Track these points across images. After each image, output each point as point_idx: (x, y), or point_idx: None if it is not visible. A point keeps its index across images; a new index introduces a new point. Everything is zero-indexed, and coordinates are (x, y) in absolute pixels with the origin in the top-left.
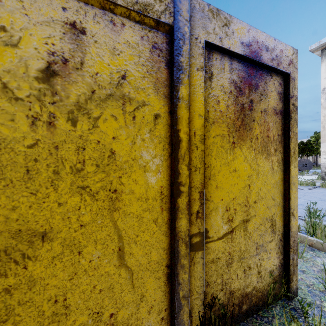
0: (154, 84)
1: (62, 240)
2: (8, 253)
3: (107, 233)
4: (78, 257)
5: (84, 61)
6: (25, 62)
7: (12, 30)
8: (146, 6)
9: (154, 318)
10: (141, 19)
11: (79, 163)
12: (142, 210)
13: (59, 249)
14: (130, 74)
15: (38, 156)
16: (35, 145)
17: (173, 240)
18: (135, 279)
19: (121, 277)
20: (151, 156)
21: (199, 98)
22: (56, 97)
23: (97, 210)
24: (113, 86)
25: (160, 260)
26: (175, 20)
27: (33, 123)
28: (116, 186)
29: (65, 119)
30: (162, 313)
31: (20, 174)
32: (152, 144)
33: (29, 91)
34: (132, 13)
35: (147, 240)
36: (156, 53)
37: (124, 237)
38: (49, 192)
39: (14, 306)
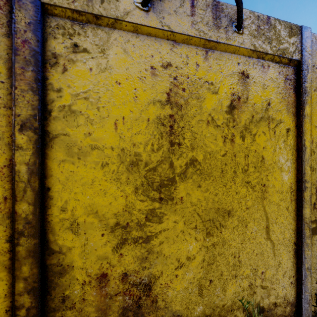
0: (286, 106)
1: (237, 217)
2: (213, 222)
3: (260, 214)
4: (245, 229)
5: (248, 96)
6: (221, 102)
7: (215, 84)
8: (284, 50)
9: (286, 281)
10: (280, 60)
11: (245, 165)
12: (279, 200)
13: (236, 222)
14: (272, 101)
15: (226, 162)
16: (225, 154)
17: (301, 224)
18: (275, 250)
19: (268, 247)
20: (284, 160)
21: (315, 112)
22: (234, 123)
23: (254, 198)
24: (263, 111)
25: (290, 238)
26: (302, 55)
27: (224, 140)
28: (265, 181)
29: (239, 136)
30: (291, 278)
31: (219, 173)
32: (285, 151)
33: (222, 120)
34: (275, 57)
35: (282, 222)
36: (287, 82)
37: (269, 218)
38: (231, 185)
39: (216, 255)
